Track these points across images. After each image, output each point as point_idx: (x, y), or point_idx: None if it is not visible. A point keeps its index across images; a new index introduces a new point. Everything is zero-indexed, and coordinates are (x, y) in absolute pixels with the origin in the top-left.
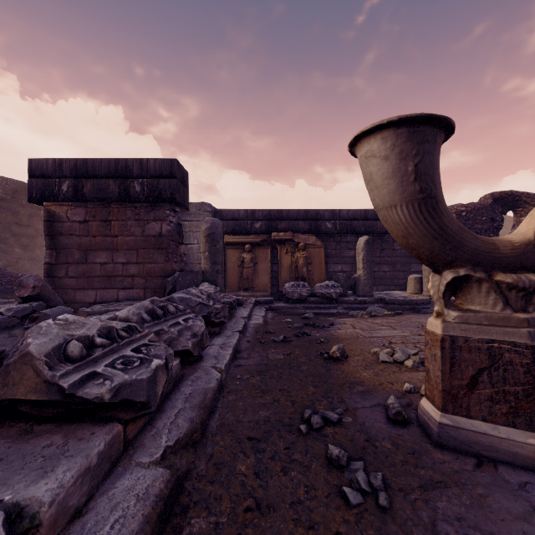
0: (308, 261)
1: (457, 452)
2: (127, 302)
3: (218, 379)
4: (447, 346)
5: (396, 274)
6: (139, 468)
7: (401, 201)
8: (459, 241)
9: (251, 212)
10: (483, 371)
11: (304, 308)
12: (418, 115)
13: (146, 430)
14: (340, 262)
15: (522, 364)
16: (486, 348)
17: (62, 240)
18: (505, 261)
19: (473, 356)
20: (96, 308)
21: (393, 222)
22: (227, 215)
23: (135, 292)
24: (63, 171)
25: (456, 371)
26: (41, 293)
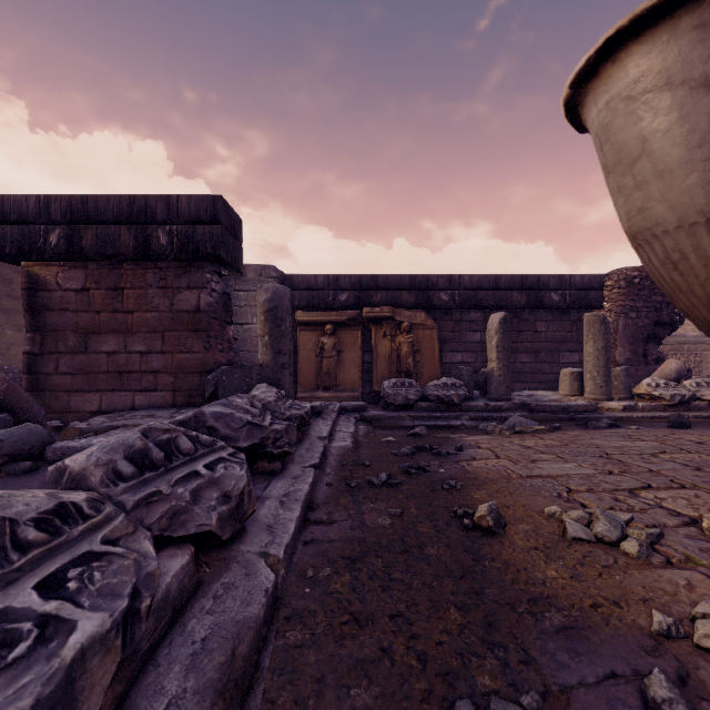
0: (416, 348)
1: None
2: (146, 411)
3: (268, 590)
4: None
5: (539, 366)
6: None
7: None
8: None
9: (333, 279)
10: None
11: (412, 419)
12: None
13: None
14: (460, 349)
15: None
16: None
17: (50, 318)
18: None
19: None
20: (97, 421)
21: (706, 265)
22: (300, 282)
23: (160, 395)
24: (51, 214)
25: None
26: (5, 401)
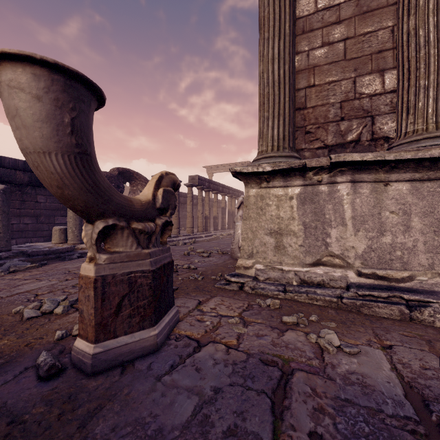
0: None
1: (108, 371)
2: None
3: None
4: (99, 285)
5: (40, 226)
6: None
7: (57, 150)
8: (109, 196)
9: None
10: (125, 297)
11: None
12: (76, 71)
13: None
14: None
15: (147, 284)
16: (127, 279)
17: None
18: (138, 213)
19: (119, 288)
20: None
21: (46, 170)
22: None
23: None
24: None
25: (107, 304)
26: None
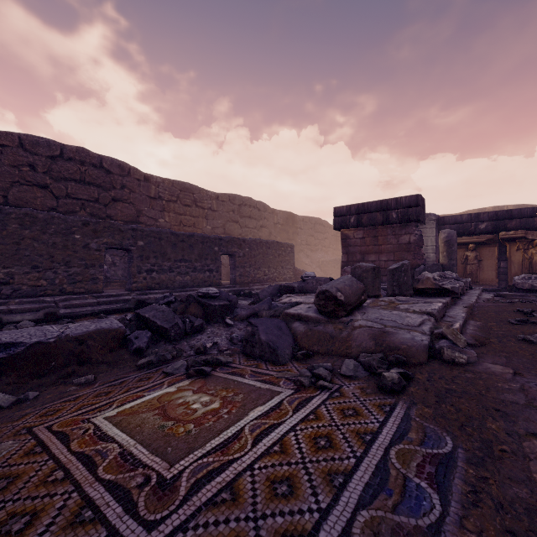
0: None
1: None
2: None
3: (473, 302)
4: None
5: None
6: (458, 307)
7: None
8: None
9: (474, 215)
10: None
11: (536, 297)
12: None
13: (454, 304)
14: None
15: None
16: None
17: (350, 249)
18: None
19: None
20: None
21: None
22: (450, 220)
23: None
24: (351, 212)
25: None
26: None
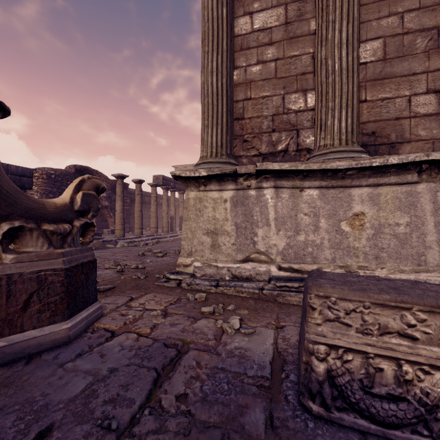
0: None
1: (12, 363)
2: None
3: None
4: (4, 283)
5: None
6: None
7: None
8: (14, 200)
9: None
10: (34, 294)
11: None
12: None
13: None
14: None
15: (59, 281)
16: (36, 277)
17: None
18: (50, 216)
19: (26, 285)
20: None
21: None
22: None
23: None
24: None
25: (13, 301)
26: None
